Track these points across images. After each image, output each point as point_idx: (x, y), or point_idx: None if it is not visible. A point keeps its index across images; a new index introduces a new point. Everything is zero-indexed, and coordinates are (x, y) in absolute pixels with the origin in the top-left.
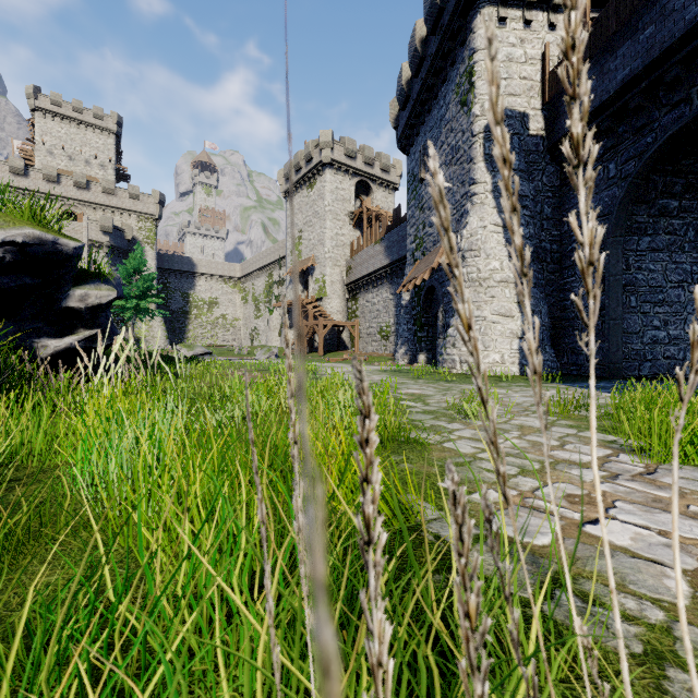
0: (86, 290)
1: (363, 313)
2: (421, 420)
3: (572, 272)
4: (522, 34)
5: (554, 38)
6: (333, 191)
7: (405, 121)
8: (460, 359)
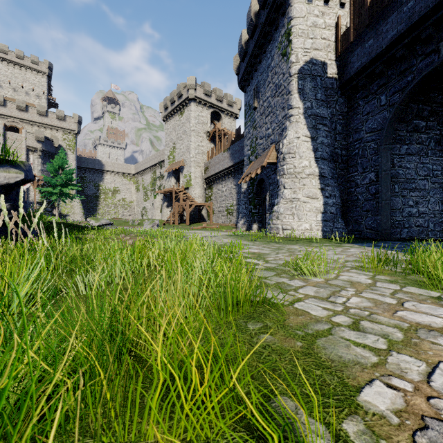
0: None
1: (216, 197)
2: (266, 277)
3: (355, 169)
4: (323, 9)
5: (343, 13)
6: (196, 117)
7: (243, 69)
8: (282, 227)
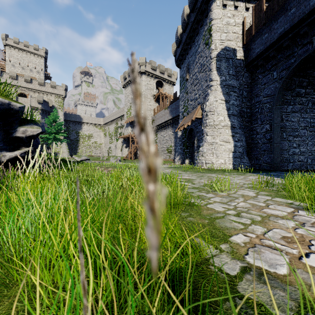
0: (26, 128)
1: (159, 141)
2: (193, 192)
3: (256, 122)
4: (234, 12)
5: (248, 15)
6: (145, 85)
7: (179, 53)
8: (205, 162)
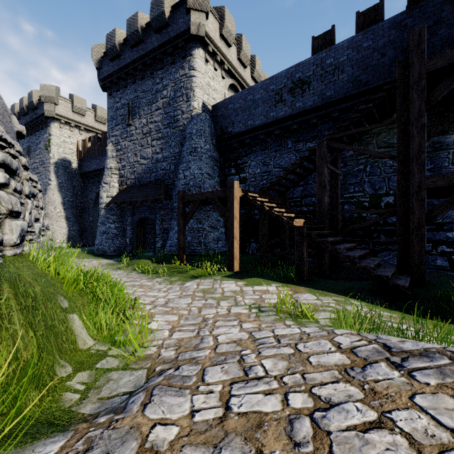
0: None
1: None
2: None
3: (86, 214)
4: (70, 134)
5: (82, 138)
6: None
7: None
8: None
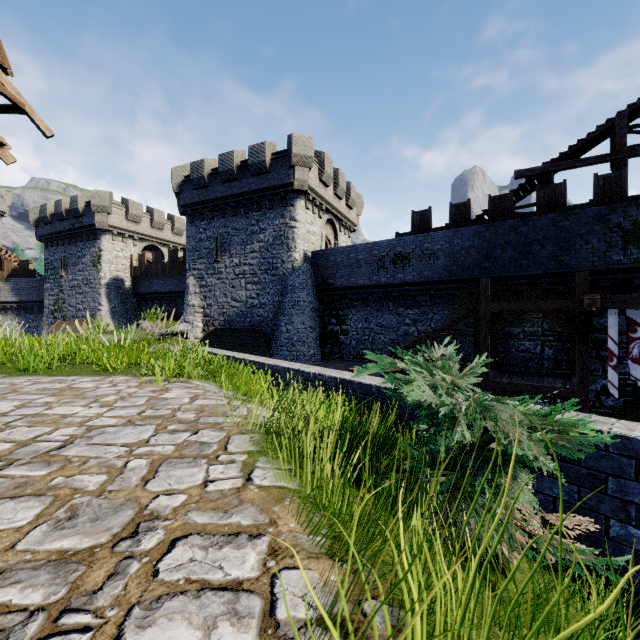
0: None
1: None
2: None
3: None
4: (123, 247)
5: (136, 250)
6: None
7: (47, 232)
8: None
